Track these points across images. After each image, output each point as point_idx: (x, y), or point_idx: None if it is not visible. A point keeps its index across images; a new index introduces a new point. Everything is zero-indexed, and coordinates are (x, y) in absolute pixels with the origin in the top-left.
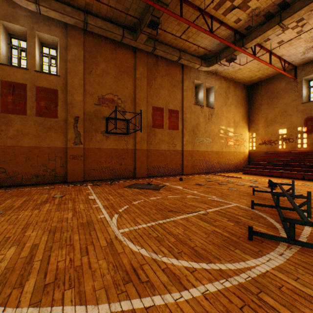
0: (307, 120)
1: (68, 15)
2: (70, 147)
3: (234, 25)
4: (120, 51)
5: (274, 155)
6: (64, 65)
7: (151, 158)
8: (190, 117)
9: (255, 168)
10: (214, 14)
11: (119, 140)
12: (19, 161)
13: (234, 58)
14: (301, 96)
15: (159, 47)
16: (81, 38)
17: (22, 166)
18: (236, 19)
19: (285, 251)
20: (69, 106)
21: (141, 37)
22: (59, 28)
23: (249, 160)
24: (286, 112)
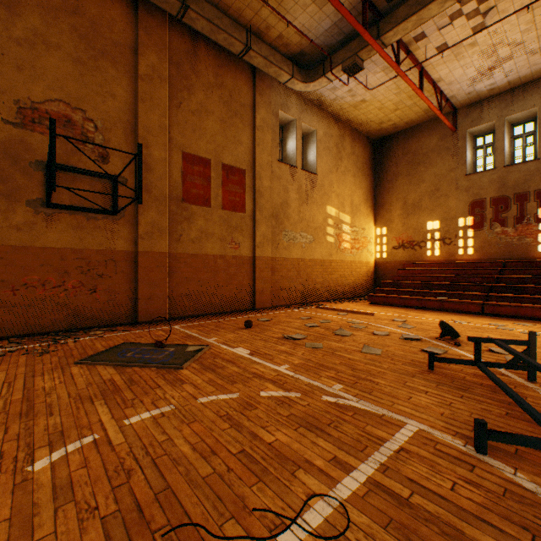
0: (474, 206)
1: None
2: None
3: None
4: None
5: (420, 267)
6: None
7: (180, 273)
8: (271, 187)
9: (392, 293)
10: None
11: (89, 228)
12: None
13: (360, 66)
14: (465, 162)
15: (196, 5)
16: None
17: None
18: None
19: None
20: None
21: None
22: None
23: (375, 277)
24: (439, 190)
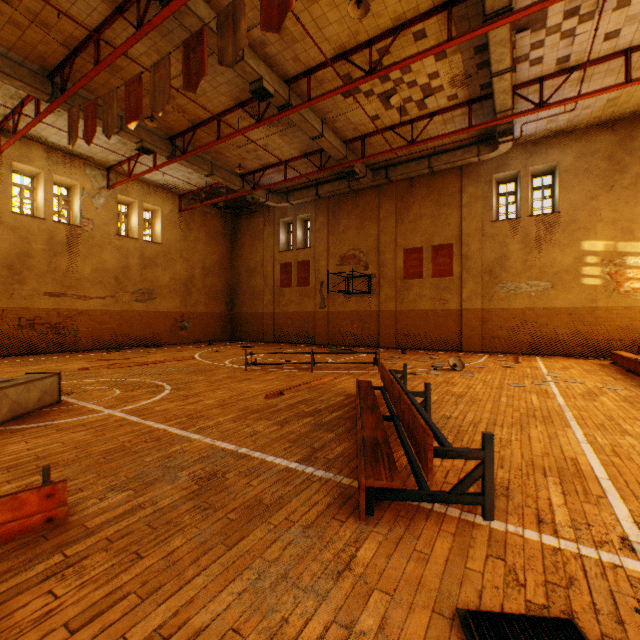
0: None
1: (305, 198)
2: (317, 311)
3: (456, 101)
4: (362, 195)
5: None
6: (314, 236)
7: (402, 322)
8: (480, 249)
9: None
10: (411, 117)
11: (361, 301)
12: (288, 323)
13: (506, 130)
14: None
15: (393, 173)
16: (325, 203)
17: (290, 328)
18: (448, 98)
19: (249, 367)
20: (316, 273)
21: (361, 180)
22: (311, 204)
23: None
24: None
